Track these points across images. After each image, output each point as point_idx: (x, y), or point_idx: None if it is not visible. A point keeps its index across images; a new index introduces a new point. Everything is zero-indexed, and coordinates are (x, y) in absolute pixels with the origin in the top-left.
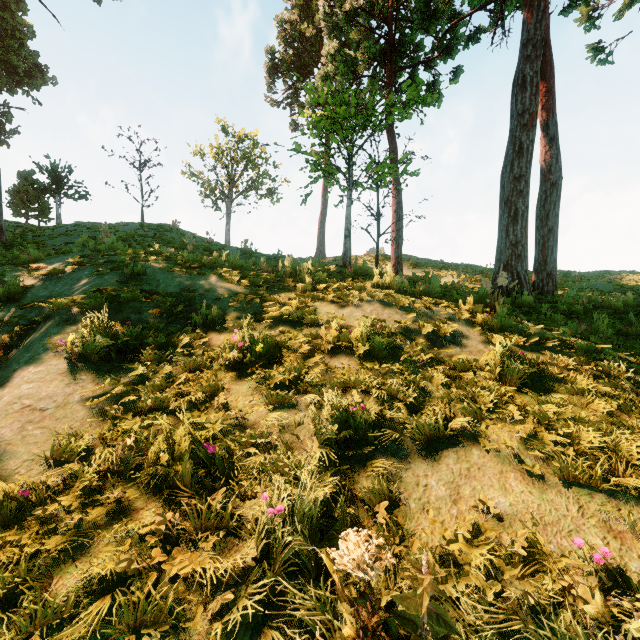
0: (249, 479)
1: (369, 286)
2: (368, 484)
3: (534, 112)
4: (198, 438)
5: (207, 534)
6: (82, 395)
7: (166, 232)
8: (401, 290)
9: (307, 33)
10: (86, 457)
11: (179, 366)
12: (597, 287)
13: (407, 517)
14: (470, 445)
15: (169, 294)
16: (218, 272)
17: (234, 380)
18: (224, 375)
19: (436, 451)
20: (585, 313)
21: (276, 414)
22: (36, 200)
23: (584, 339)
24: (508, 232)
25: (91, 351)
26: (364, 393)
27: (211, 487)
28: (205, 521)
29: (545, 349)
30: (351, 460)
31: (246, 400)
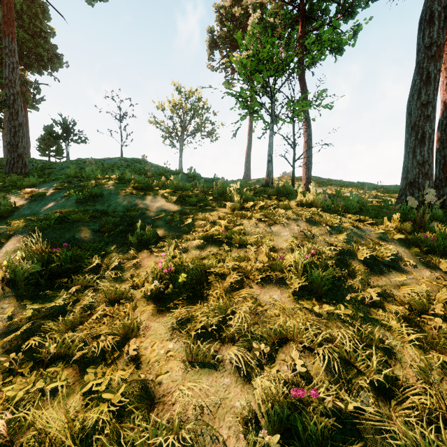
0: None
1: (293, 204)
2: None
3: (441, 44)
4: None
5: None
6: None
7: (136, 163)
8: (325, 208)
9: (237, 14)
10: None
11: (103, 292)
12: None
13: None
14: None
15: (116, 213)
16: (161, 193)
17: (154, 314)
18: (145, 307)
19: None
20: None
21: (193, 380)
22: (54, 144)
23: None
24: (415, 153)
25: (17, 277)
26: (306, 348)
27: None
28: None
29: None
30: None
31: (162, 348)
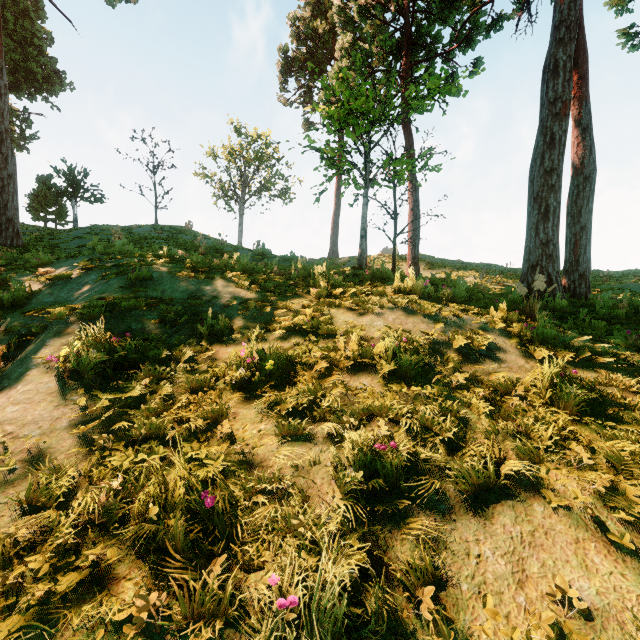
0: (255, 543)
1: (389, 291)
2: (406, 557)
3: (567, 100)
4: (194, 485)
5: (200, 622)
6: (71, 420)
7: (179, 234)
8: (425, 295)
9: (320, 30)
10: (67, 500)
11: (181, 384)
12: (630, 288)
13: (459, 605)
14: (529, 497)
15: (175, 300)
16: (227, 276)
17: (241, 402)
18: (230, 396)
19: (486, 504)
20: (627, 318)
21: (288, 449)
22: (54, 204)
23: (638, 351)
24: (538, 230)
25: (84, 368)
26: (392, 422)
27: (208, 552)
28: (198, 606)
29: (597, 365)
30: (381, 515)
31: (254, 428)
